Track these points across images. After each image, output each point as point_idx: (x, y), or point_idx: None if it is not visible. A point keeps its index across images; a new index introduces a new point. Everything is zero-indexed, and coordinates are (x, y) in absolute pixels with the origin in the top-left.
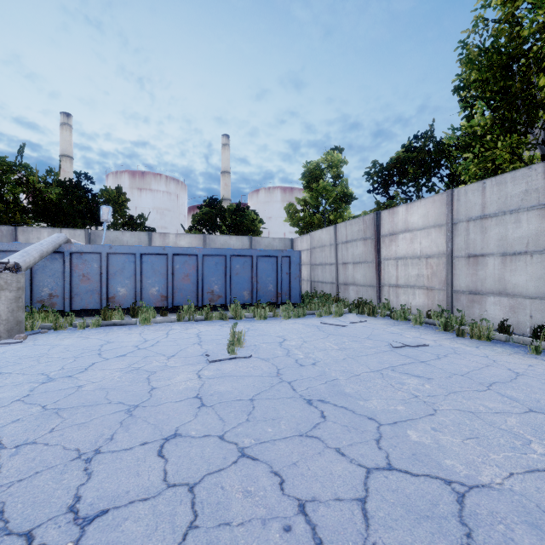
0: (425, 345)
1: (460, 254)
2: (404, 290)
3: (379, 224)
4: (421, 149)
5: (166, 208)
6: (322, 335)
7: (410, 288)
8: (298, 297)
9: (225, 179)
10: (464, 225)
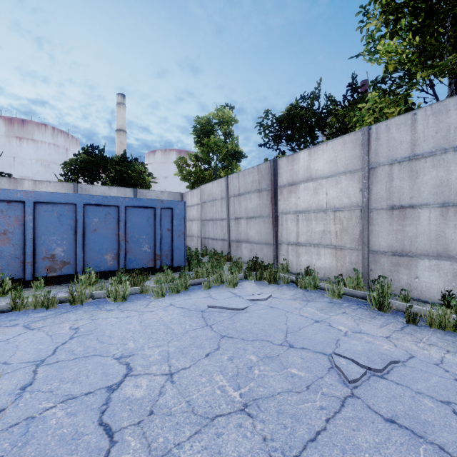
0: (394, 361)
1: (380, 205)
2: (306, 249)
3: (276, 173)
4: (308, 108)
5: (53, 161)
6: (208, 344)
7: (313, 246)
8: (183, 259)
9: (120, 137)
10: (386, 169)
